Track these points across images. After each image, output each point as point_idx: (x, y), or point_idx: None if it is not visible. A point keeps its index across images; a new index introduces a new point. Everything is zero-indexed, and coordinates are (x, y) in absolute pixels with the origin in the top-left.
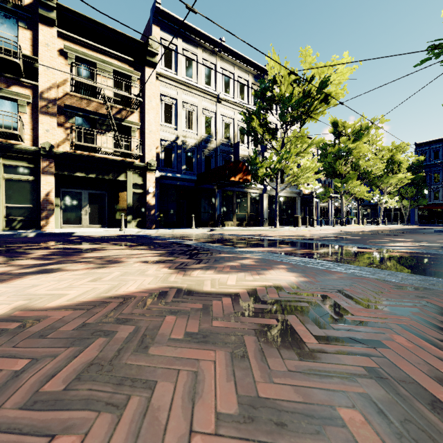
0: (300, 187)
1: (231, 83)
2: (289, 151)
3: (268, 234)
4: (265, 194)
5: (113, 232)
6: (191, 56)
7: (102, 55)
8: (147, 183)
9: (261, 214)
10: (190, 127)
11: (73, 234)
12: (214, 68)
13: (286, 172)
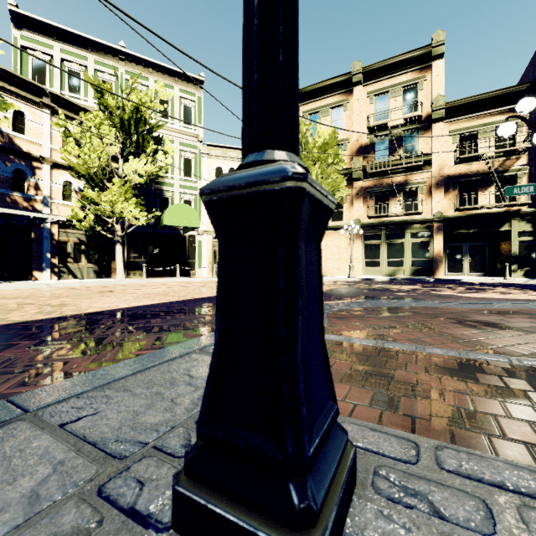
0: None
1: None
2: None
3: None
4: None
5: (497, 280)
6: None
7: (483, 119)
8: None
9: None
10: None
11: (460, 280)
12: None
13: None
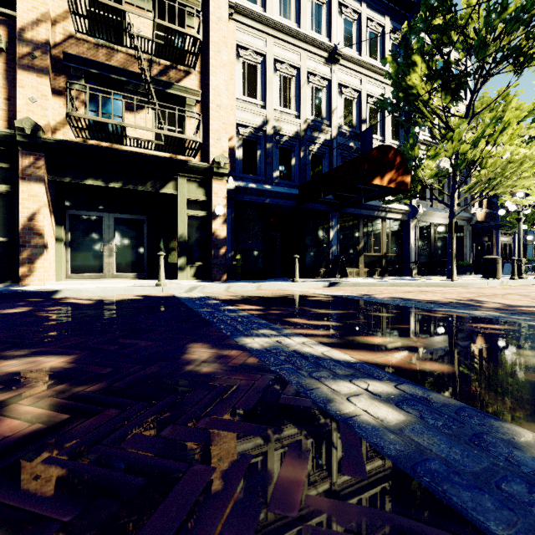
0: (502, 200)
1: (355, 30)
2: (502, 117)
3: (510, 303)
4: (413, 220)
5: (140, 289)
6: None
7: None
8: (212, 198)
9: (406, 256)
10: (287, 105)
11: (55, 294)
12: (328, 4)
13: (490, 165)
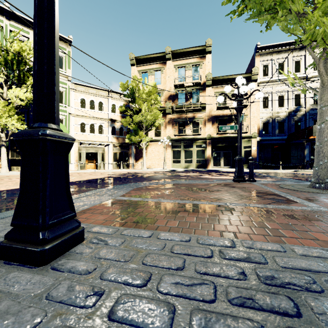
0: None
1: None
2: None
3: None
4: None
5: (234, 170)
6: (282, 60)
7: None
8: (251, 145)
9: None
10: (282, 105)
11: (218, 170)
12: (304, 57)
13: None
